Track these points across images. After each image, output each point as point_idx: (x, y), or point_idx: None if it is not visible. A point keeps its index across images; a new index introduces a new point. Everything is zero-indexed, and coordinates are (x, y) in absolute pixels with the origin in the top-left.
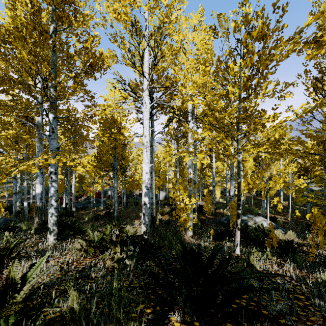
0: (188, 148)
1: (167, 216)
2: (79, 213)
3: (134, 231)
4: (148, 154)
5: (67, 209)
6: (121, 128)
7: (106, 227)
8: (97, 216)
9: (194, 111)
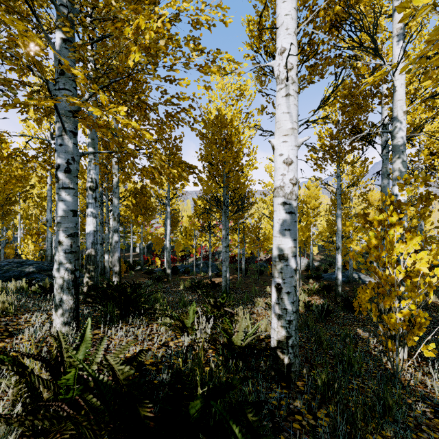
0: (393, 132)
1: (316, 298)
2: (177, 277)
3: (249, 332)
4: (294, 106)
5: (165, 271)
6: (233, 132)
7: (190, 310)
8: (197, 284)
9: (386, 75)
